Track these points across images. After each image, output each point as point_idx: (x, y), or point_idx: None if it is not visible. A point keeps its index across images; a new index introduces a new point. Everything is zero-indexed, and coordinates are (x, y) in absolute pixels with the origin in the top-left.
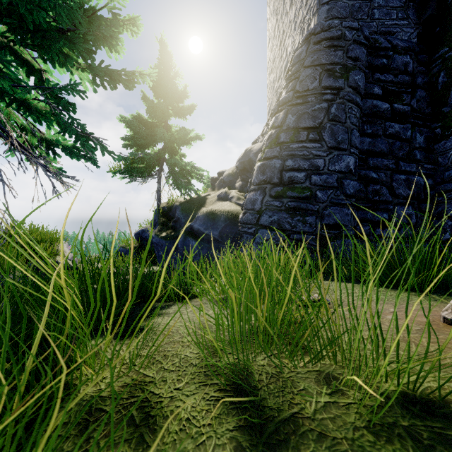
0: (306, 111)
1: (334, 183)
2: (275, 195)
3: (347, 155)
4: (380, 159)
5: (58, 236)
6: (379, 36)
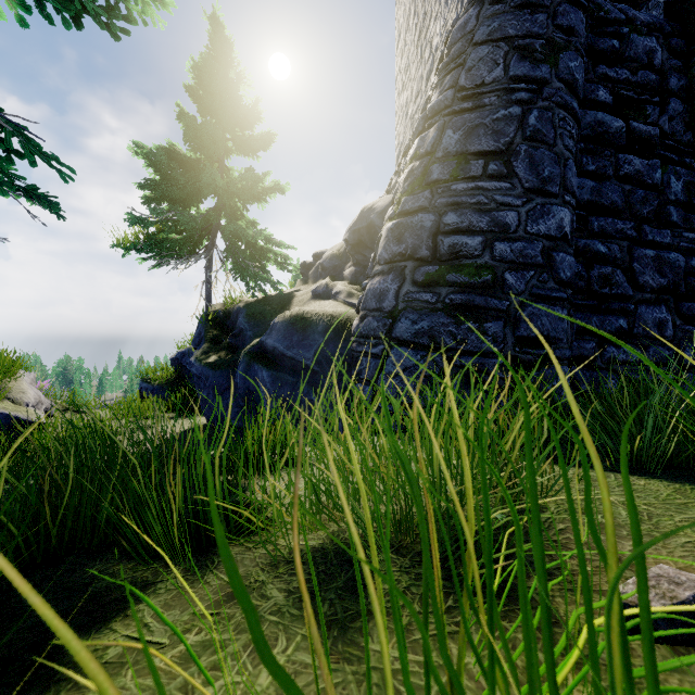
0: (482, 122)
1: (537, 258)
2: (423, 282)
3: (559, 205)
4: (610, 219)
5: (7, 363)
6: (603, 1)
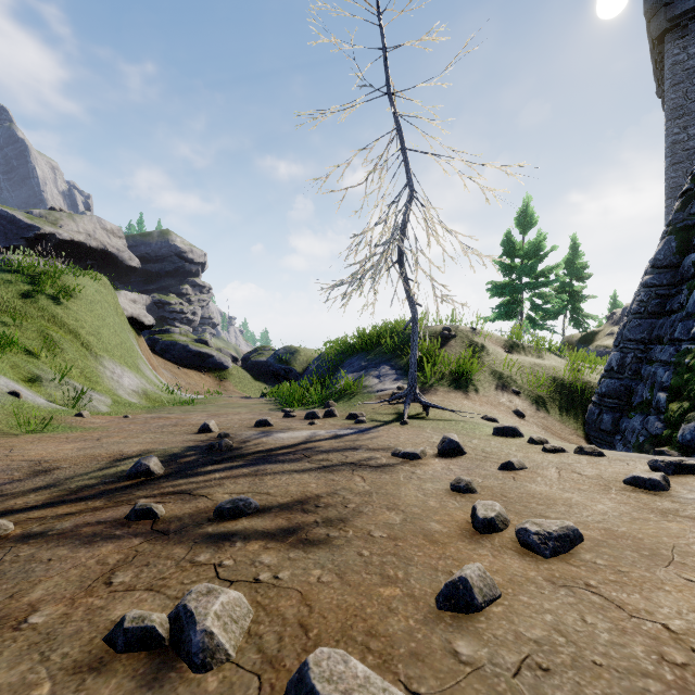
0: None
1: None
2: None
3: None
4: None
5: None
6: None
